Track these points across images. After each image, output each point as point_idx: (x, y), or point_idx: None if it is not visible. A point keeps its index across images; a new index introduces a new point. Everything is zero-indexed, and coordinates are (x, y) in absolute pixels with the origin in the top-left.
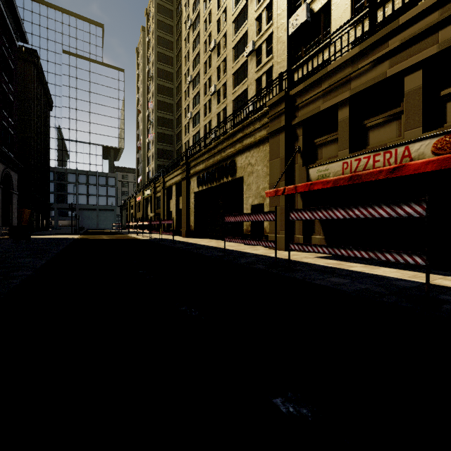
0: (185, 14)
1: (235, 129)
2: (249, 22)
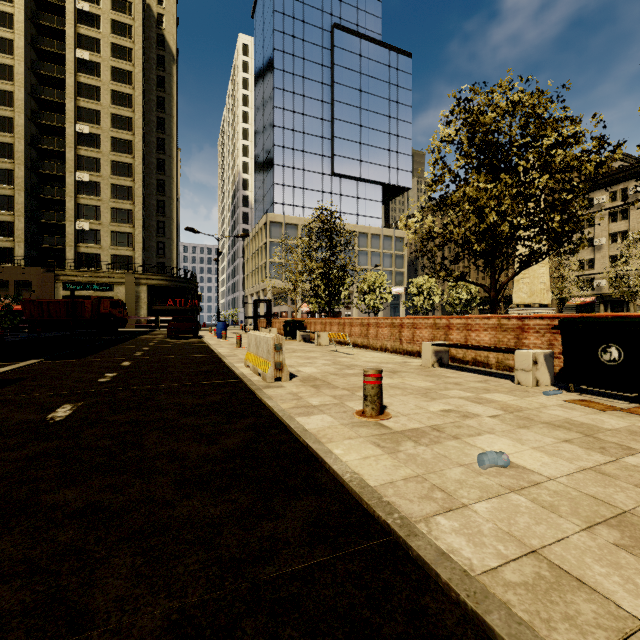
0: None
1: None
2: None
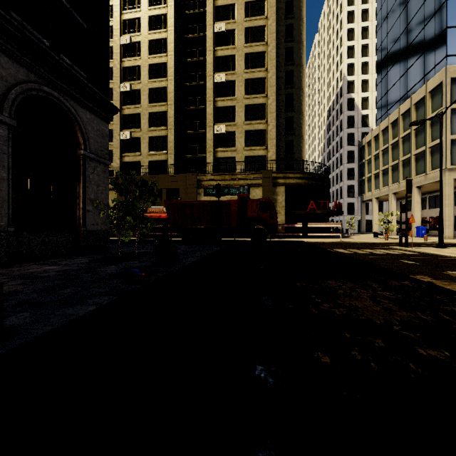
0: None
1: None
2: None
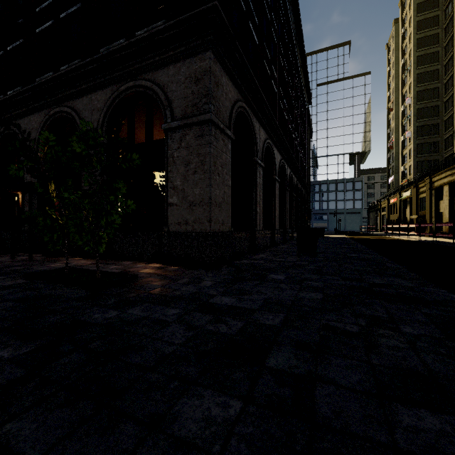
0: None
1: None
2: None
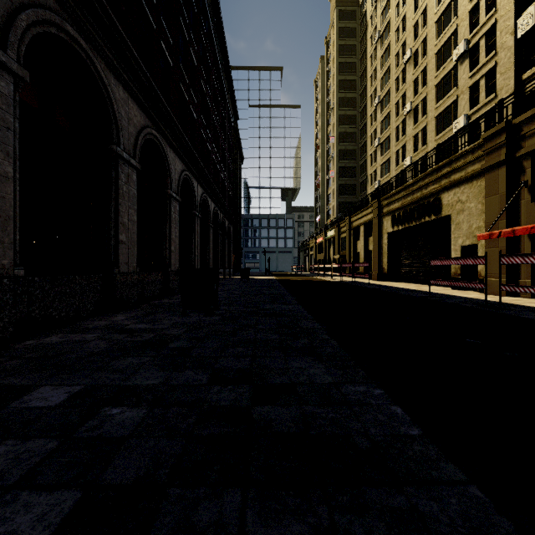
0: (371, 27)
1: (440, 164)
2: (459, 17)
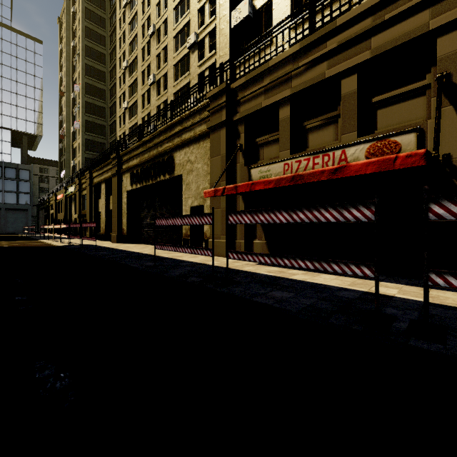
0: None
1: (173, 121)
2: (191, 12)
